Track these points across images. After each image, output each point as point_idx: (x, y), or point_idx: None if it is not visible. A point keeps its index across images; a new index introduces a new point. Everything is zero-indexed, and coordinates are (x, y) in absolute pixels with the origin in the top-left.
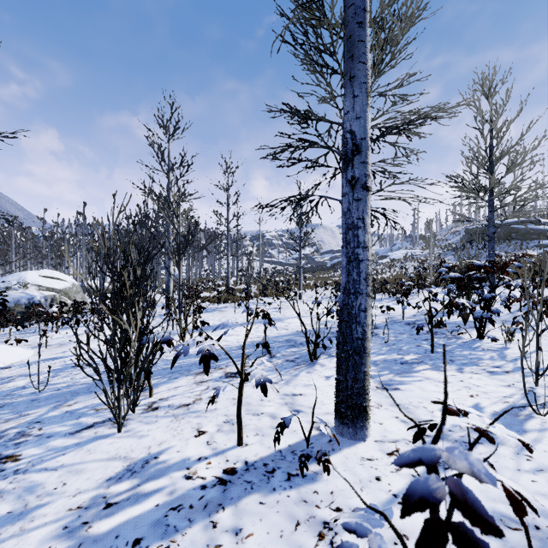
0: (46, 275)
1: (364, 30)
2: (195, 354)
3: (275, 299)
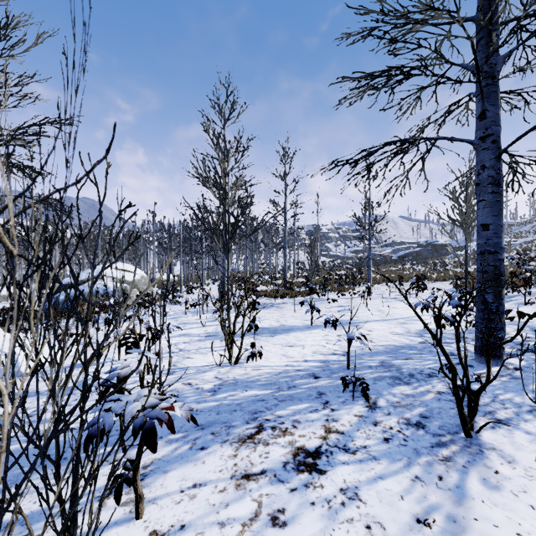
0: (120, 268)
1: None
2: (243, 382)
3: (338, 294)
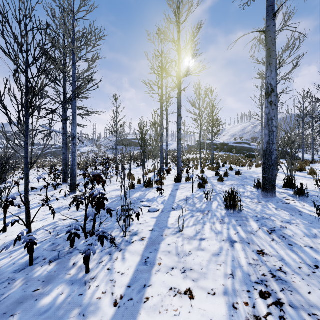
0: None
1: (76, 114)
2: None
3: None
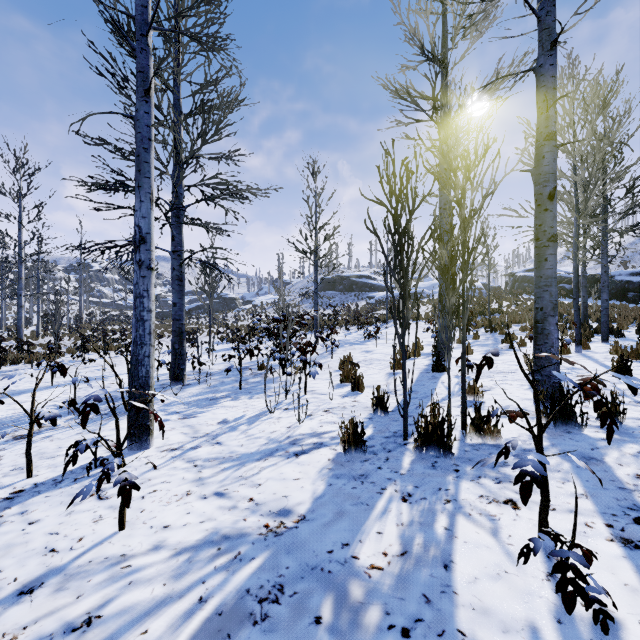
0: None
1: (149, 154)
2: None
3: (102, 354)
